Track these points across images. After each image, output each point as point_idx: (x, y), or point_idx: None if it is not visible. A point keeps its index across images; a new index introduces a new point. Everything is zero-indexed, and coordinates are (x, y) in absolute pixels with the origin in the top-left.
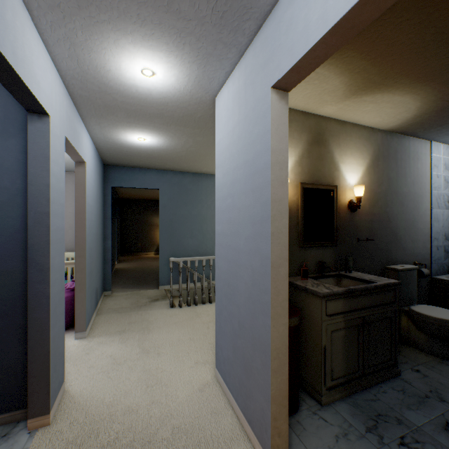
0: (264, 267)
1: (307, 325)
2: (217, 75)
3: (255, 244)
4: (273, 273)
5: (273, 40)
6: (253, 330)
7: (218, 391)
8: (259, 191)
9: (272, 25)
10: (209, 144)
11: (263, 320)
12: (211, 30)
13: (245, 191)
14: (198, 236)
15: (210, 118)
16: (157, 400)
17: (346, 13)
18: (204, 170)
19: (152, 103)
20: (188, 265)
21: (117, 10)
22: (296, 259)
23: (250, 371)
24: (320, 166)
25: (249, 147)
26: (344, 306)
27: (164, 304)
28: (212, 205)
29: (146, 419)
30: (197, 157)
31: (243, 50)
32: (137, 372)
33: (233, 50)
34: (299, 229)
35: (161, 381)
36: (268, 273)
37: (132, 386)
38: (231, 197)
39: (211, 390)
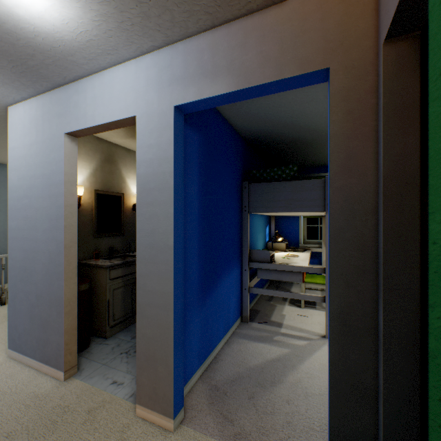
0: (60, 249)
1: (98, 290)
2: (13, 95)
3: (52, 234)
4: (67, 251)
5: (66, 105)
6: (51, 294)
7: (13, 364)
8: (56, 198)
9: (65, 95)
10: None
11: (59, 284)
12: (11, 74)
13: (44, 196)
14: None
15: None
16: None
17: (103, 124)
18: None
19: None
20: None
21: None
22: (91, 246)
23: (48, 325)
24: (111, 178)
25: (47, 165)
26: (123, 272)
27: None
28: None
29: None
30: None
31: (41, 92)
32: None
33: (32, 89)
34: (94, 224)
35: None
36: (62, 252)
37: None
38: (28, 198)
39: (5, 366)
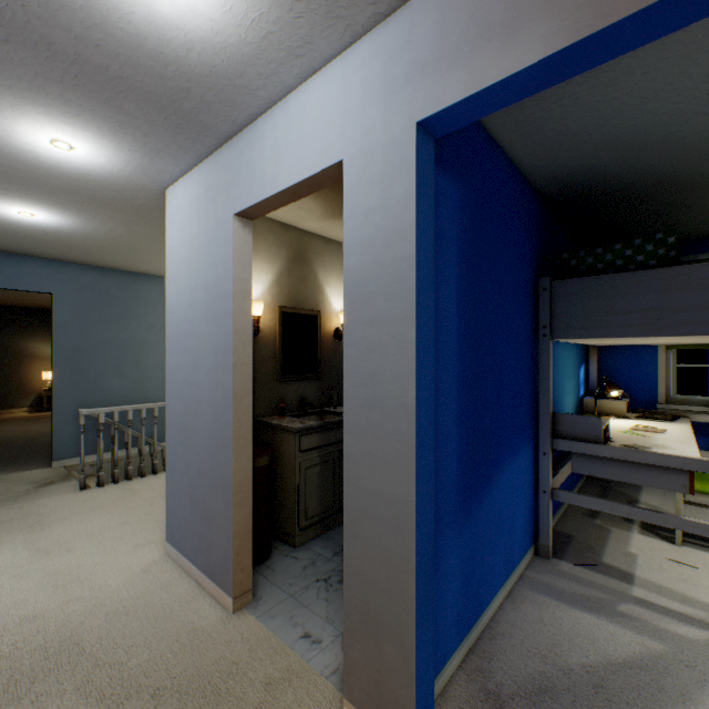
0: (227, 400)
1: (283, 467)
2: (170, 169)
3: (217, 376)
4: (237, 405)
5: (236, 168)
6: (216, 471)
7: (171, 566)
8: (222, 319)
9: (235, 152)
10: (154, 237)
11: (226, 456)
12: (163, 132)
13: (207, 318)
14: (133, 374)
15: (158, 209)
16: (77, 597)
17: (289, 187)
18: (143, 269)
19: (61, 176)
20: (115, 419)
21: (29, 83)
22: (274, 395)
23: (213, 518)
24: (302, 288)
25: (211, 269)
26: (319, 440)
27: (68, 487)
28: (157, 324)
29: (63, 618)
30: (132, 250)
31: (204, 157)
32: (32, 578)
33: (191, 153)
34: (278, 361)
35: (79, 577)
36: (231, 405)
37: (27, 594)
38: (189, 322)
39: (161, 567)
